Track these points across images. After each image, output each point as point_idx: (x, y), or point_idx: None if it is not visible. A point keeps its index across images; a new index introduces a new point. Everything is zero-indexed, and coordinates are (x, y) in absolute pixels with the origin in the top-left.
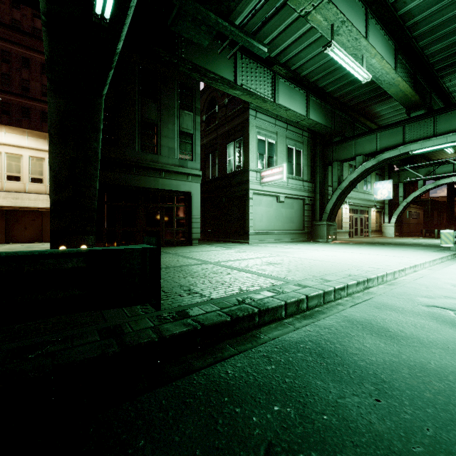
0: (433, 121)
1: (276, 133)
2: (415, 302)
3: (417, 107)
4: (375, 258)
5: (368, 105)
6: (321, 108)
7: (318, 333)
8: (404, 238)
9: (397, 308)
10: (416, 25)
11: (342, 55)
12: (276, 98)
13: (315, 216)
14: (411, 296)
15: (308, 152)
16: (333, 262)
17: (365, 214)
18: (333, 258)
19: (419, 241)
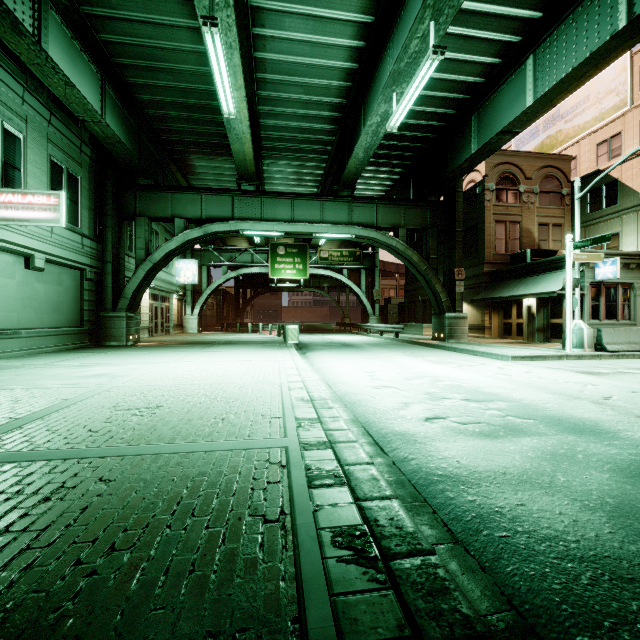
0: (261, 203)
1: (24, 118)
2: (412, 419)
3: (248, 180)
4: (258, 366)
5: (186, 150)
6: (124, 119)
7: (517, 532)
8: (212, 334)
9: (428, 435)
10: (264, 83)
11: (222, 54)
12: (42, 43)
13: (105, 301)
14: (391, 412)
15: (91, 186)
16: (234, 382)
17: (166, 301)
18: (214, 375)
19: (234, 337)
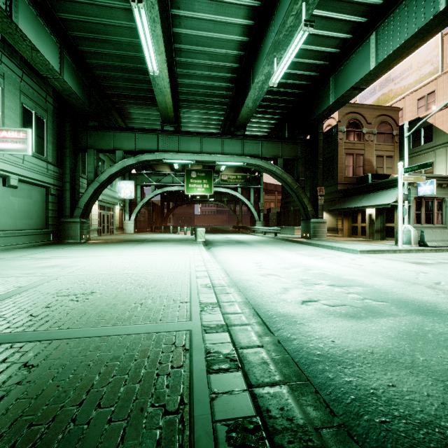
0: (178, 139)
1: (2, 75)
2: (291, 302)
3: (169, 123)
4: (174, 258)
5: (124, 101)
6: (78, 77)
7: (394, 417)
8: (144, 234)
9: (305, 316)
10: (180, 51)
11: (147, 25)
12: (13, 17)
13: (64, 211)
14: (274, 295)
15: (54, 126)
16: (155, 272)
17: (111, 211)
18: (140, 265)
19: (160, 236)
